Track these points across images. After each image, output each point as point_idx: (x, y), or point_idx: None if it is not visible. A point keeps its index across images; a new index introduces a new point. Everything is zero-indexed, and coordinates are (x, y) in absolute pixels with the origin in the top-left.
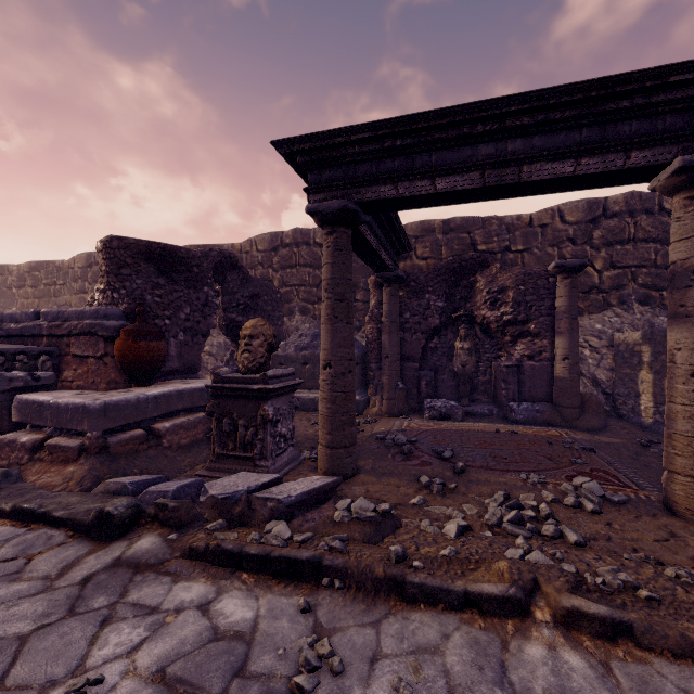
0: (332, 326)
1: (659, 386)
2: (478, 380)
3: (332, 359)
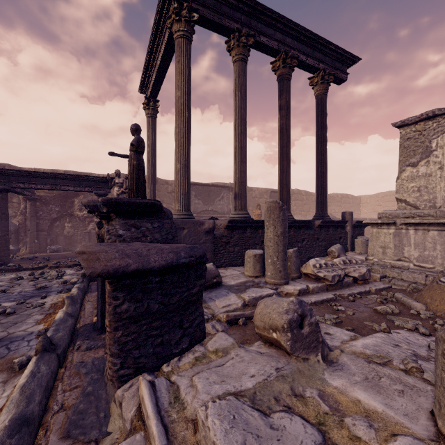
0: (0, 222)
1: None
2: (78, 238)
3: (0, 231)
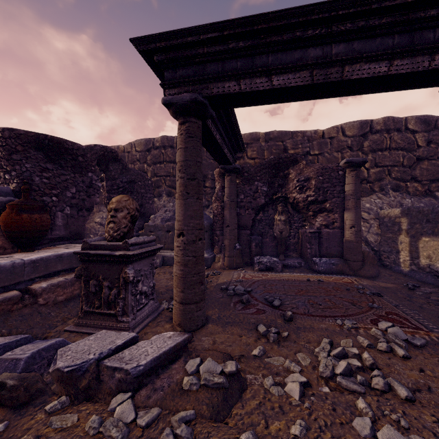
0: (184, 201)
1: (414, 246)
2: (290, 241)
3: (184, 229)
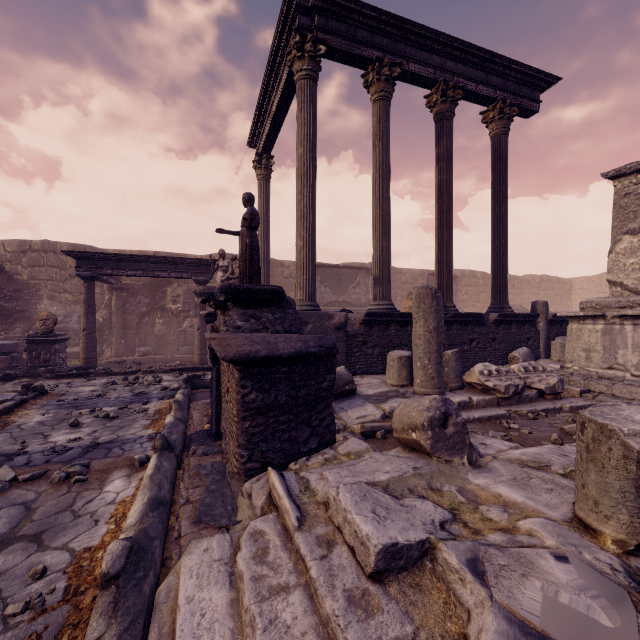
0: (87, 316)
1: None
2: (170, 338)
3: (87, 328)
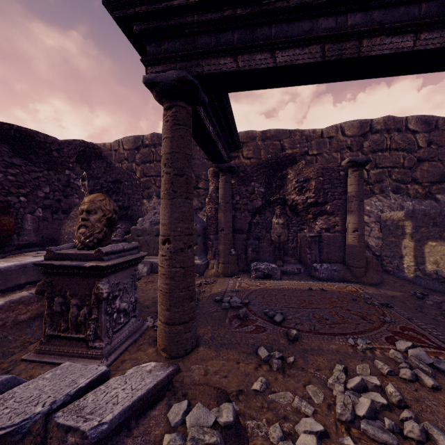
0: (171, 201)
1: (420, 251)
2: (288, 246)
3: (171, 234)
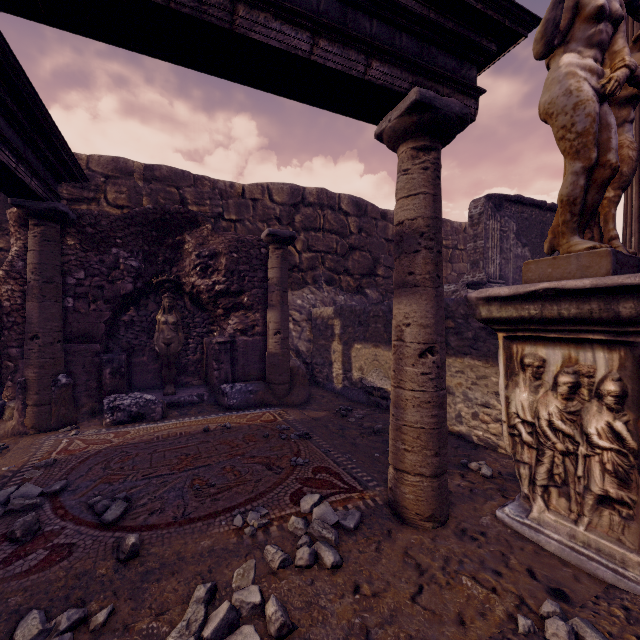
0: None
1: (347, 355)
2: (188, 359)
3: None
